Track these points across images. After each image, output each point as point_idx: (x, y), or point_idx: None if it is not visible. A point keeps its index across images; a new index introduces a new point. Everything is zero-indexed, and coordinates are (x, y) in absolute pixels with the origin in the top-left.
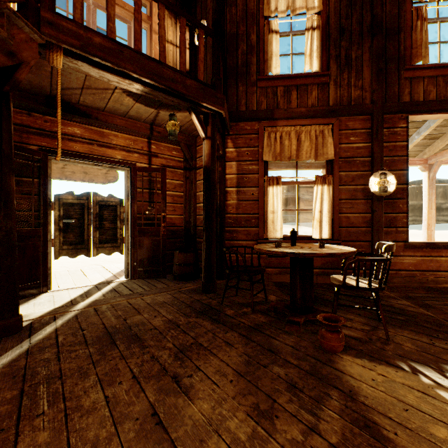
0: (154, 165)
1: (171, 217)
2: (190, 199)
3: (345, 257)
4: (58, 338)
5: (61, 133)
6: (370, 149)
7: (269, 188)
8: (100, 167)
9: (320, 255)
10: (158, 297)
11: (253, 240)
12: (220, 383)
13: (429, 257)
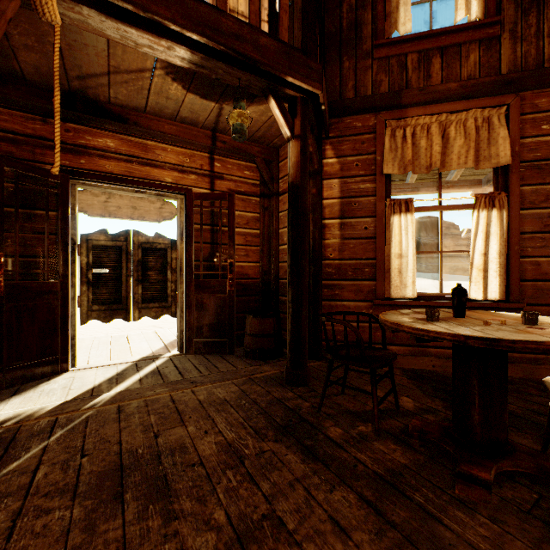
0: (218, 191)
1: (243, 265)
2: (270, 240)
3: None
4: (37, 472)
5: (88, 147)
6: None
7: (394, 218)
8: (143, 195)
9: None
10: (218, 389)
11: (366, 300)
12: None
13: None
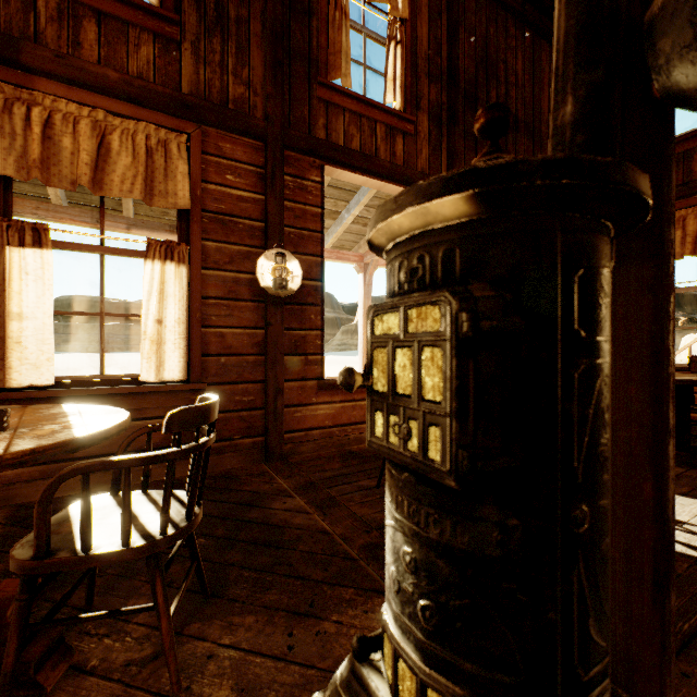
0: None
1: None
2: None
3: (124, 440)
4: None
5: None
6: (264, 207)
7: (9, 251)
8: None
9: None
10: None
11: None
12: None
13: (352, 403)
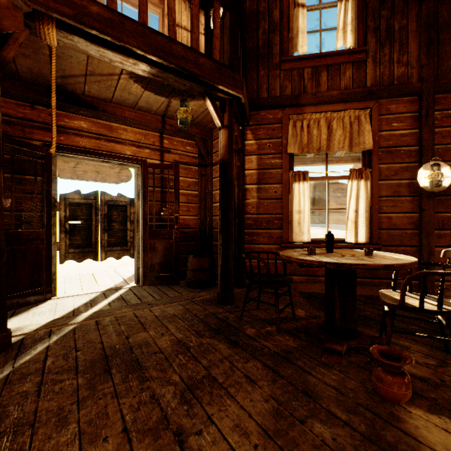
0: (166, 161)
1: (185, 218)
2: (206, 199)
3: None
4: (46, 361)
5: (66, 127)
6: (418, 136)
7: (295, 185)
8: (109, 164)
9: (373, 267)
10: (168, 308)
11: (275, 244)
12: (239, 450)
13: None
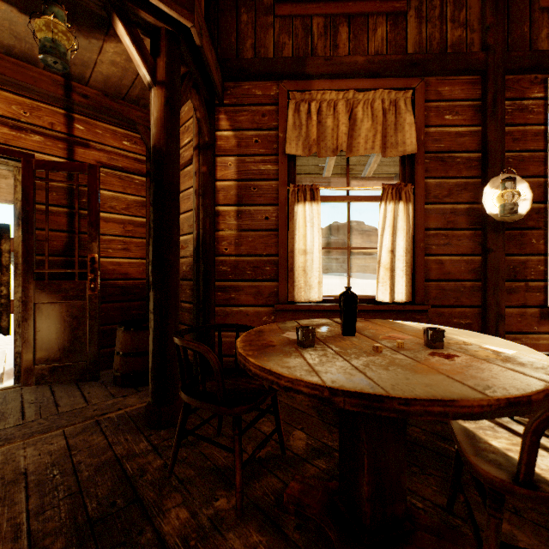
0: (80, 162)
1: (121, 262)
2: None
3: None
4: None
5: None
6: (481, 137)
7: (298, 207)
8: None
9: (475, 411)
10: (28, 449)
11: (267, 305)
12: None
13: None
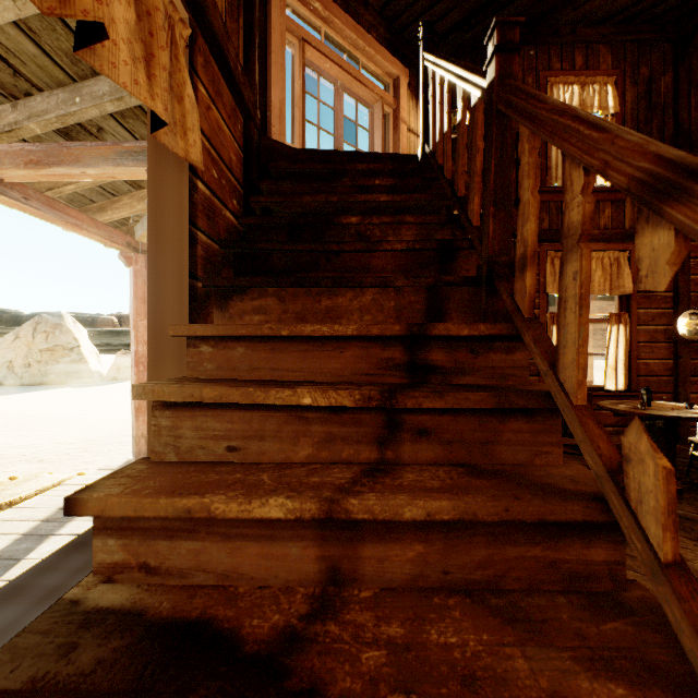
0: None
1: None
2: None
3: None
4: None
5: None
6: (673, 282)
7: (553, 327)
8: None
9: None
10: None
11: None
12: (689, 548)
13: None
